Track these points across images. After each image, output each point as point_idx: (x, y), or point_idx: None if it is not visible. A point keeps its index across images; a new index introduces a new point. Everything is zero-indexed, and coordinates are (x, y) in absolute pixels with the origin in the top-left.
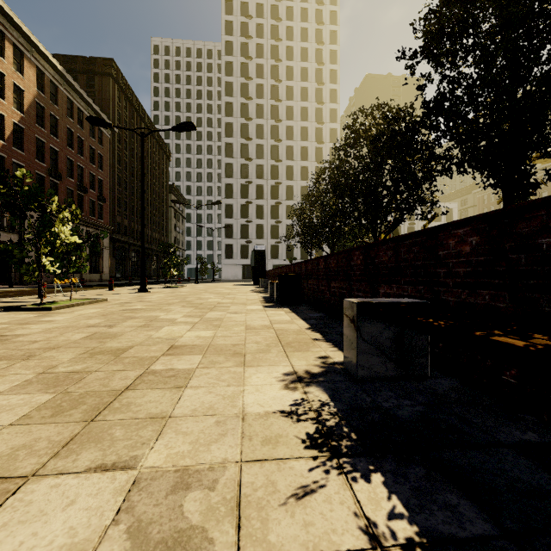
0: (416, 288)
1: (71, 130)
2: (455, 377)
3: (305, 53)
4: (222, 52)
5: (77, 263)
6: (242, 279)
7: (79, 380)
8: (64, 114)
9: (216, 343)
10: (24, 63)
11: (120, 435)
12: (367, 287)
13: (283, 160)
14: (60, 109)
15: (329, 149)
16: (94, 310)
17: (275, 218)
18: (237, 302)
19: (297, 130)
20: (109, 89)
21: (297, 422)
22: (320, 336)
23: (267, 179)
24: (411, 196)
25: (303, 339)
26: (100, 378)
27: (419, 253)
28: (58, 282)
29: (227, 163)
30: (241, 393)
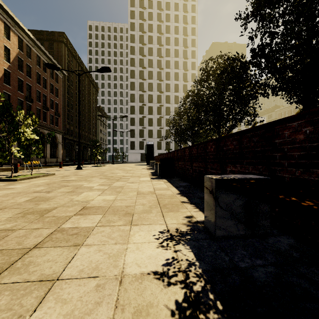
0: (255, 167)
1: (39, 74)
2: (289, 235)
3: (177, 29)
4: (128, 29)
5: (36, 151)
6: (140, 161)
7: (3, 237)
8: (34, 64)
9: (115, 205)
10: (10, 33)
11: (4, 303)
12: (218, 166)
13: (164, 92)
14: (32, 61)
15: (191, 85)
16: (43, 180)
17: (159, 125)
18: (134, 175)
19: (172, 74)
20: (62, 50)
21: (167, 286)
22: (186, 199)
23: (154, 103)
24: (242, 111)
25: (175, 202)
26: (19, 236)
27: (258, 142)
28: (27, 163)
29: (131, 93)
30: (124, 251)
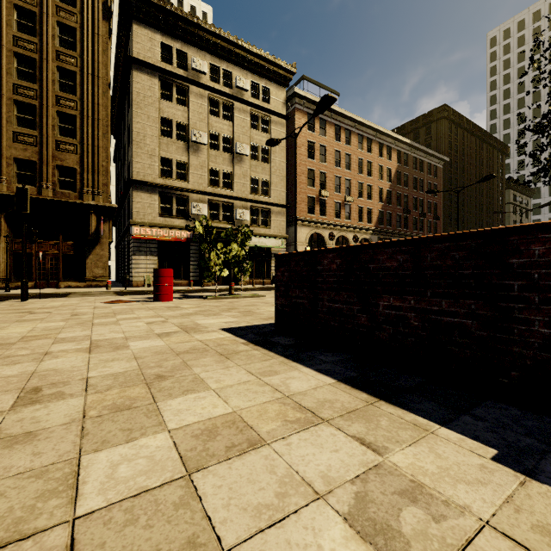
0: None
1: (415, 177)
2: None
3: None
4: None
5: None
6: None
7: None
8: (411, 170)
9: None
10: (391, 153)
11: None
12: None
13: None
14: (409, 167)
15: None
16: None
17: None
18: None
19: None
20: (442, 128)
21: None
22: None
23: None
24: None
25: None
26: None
27: None
28: None
29: None
30: None
